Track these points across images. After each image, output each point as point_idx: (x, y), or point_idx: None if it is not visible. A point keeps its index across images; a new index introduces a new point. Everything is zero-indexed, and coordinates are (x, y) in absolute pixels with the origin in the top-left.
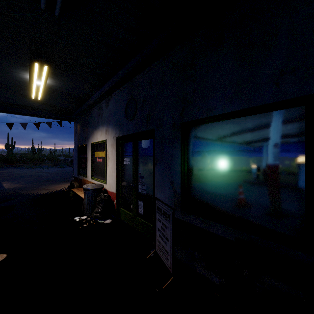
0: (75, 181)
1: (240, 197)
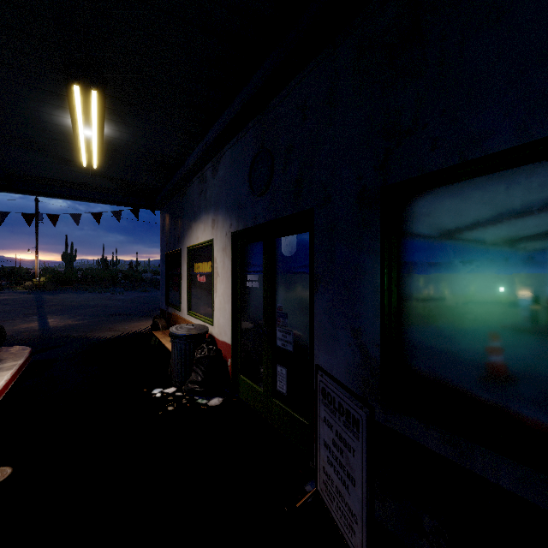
0: (161, 317)
1: None
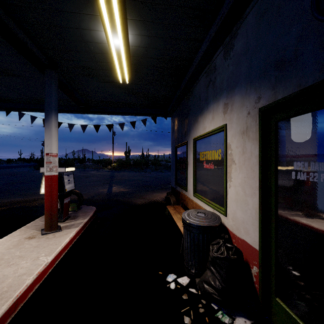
0: (172, 193)
1: None
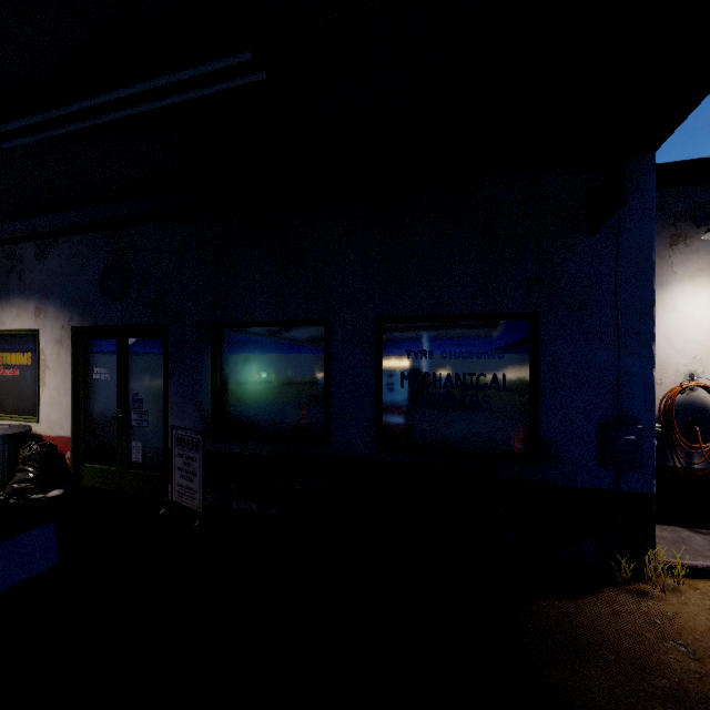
0: None
1: (279, 410)
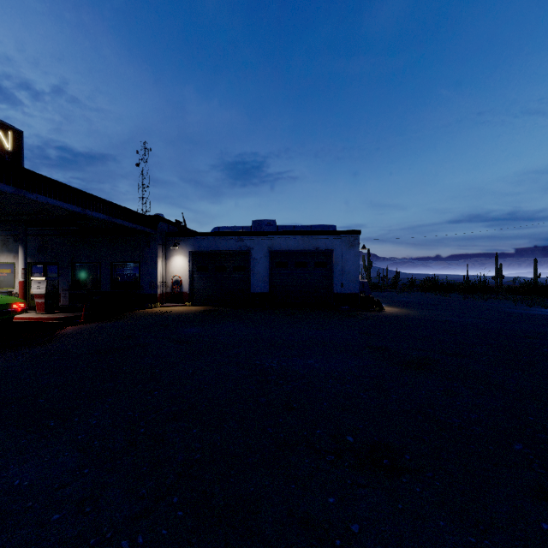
0: None
1: (90, 283)
